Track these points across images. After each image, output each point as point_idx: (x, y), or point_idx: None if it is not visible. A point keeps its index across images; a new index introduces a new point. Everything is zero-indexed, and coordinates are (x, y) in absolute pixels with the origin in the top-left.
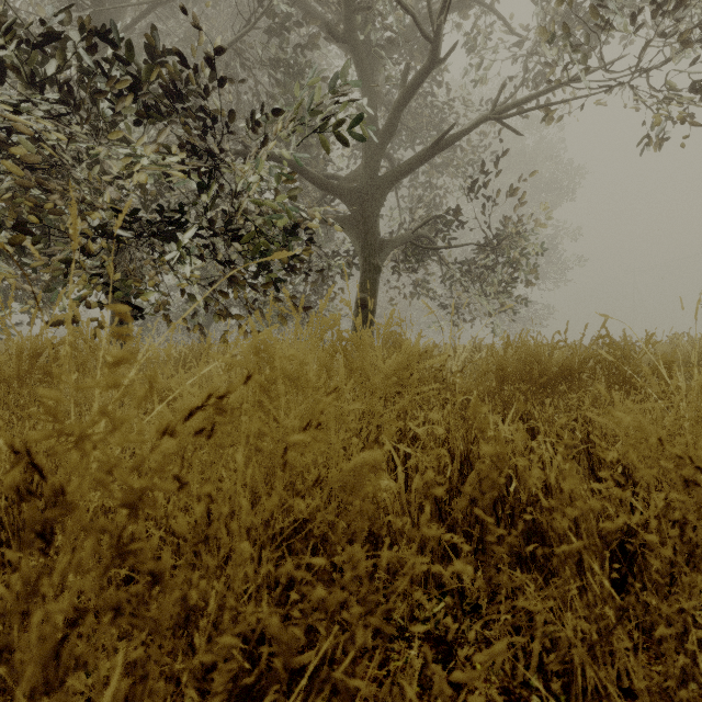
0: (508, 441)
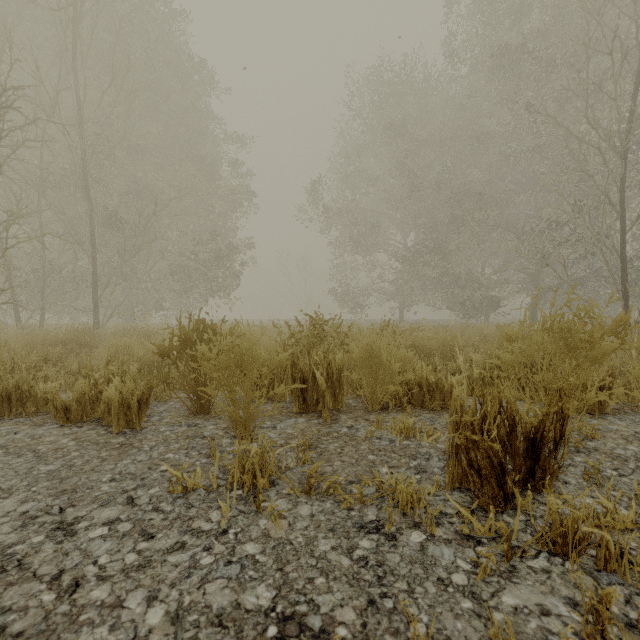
0: None
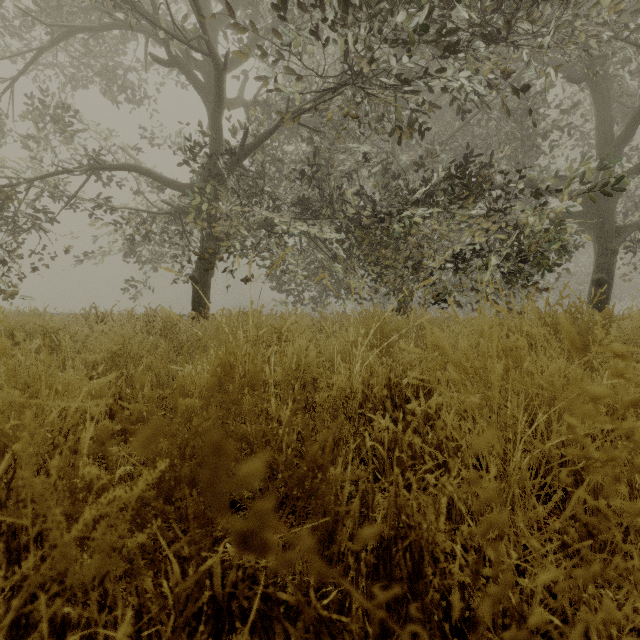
0: None
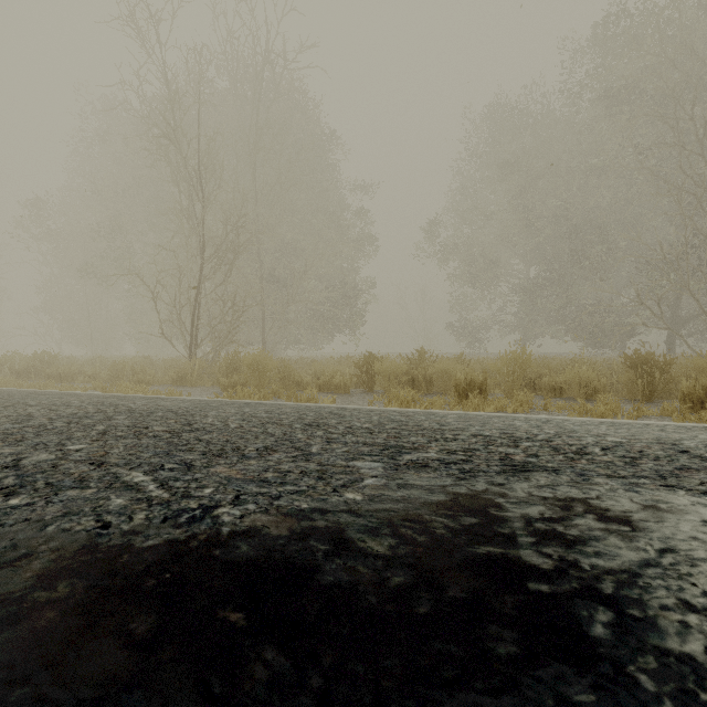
0: None
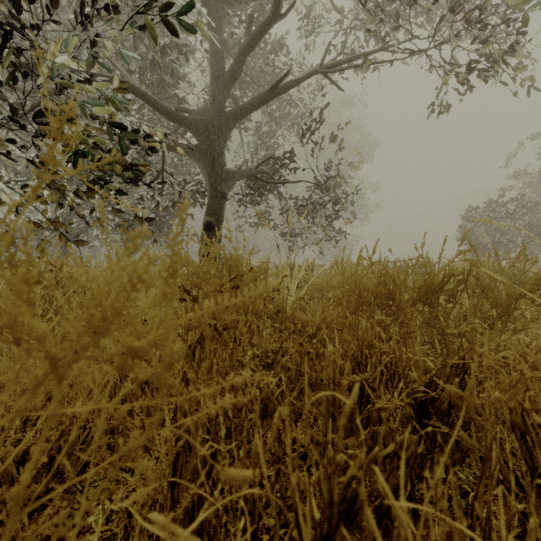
0: (365, 394)
